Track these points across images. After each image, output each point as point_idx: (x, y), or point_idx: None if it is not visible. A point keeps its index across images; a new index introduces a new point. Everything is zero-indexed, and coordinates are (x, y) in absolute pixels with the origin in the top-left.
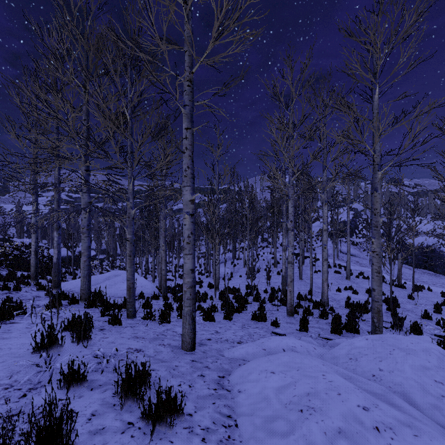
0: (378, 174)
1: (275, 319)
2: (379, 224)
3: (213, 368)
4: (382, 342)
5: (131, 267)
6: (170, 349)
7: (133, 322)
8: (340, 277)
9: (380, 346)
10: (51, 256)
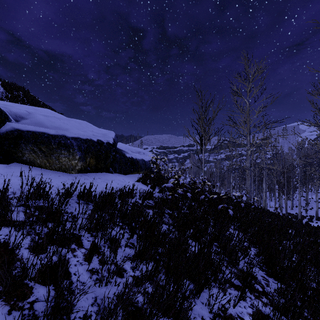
0: None
1: (316, 222)
2: None
3: None
4: None
5: (275, 204)
6: None
7: None
8: None
9: None
10: None
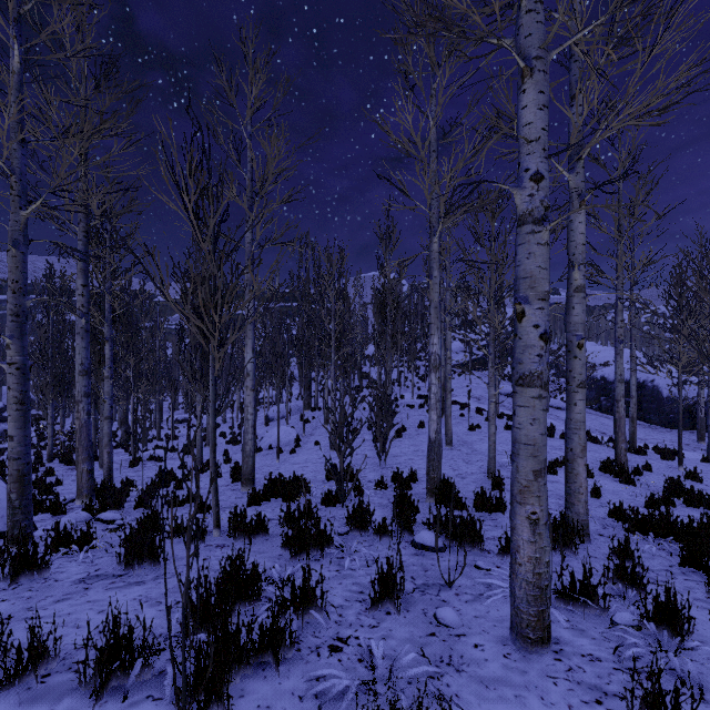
0: None
1: None
2: None
3: None
4: None
5: None
6: None
7: None
8: None
9: None
10: None
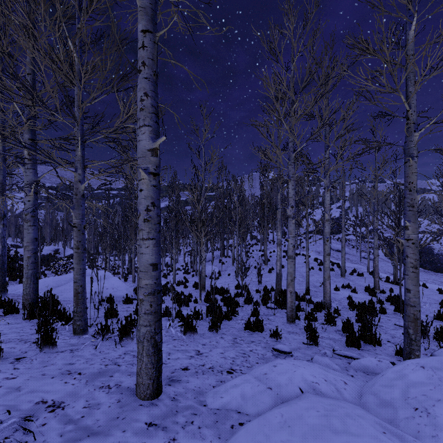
0: (415, 135)
1: (276, 329)
2: (416, 202)
3: None
4: None
5: (79, 263)
6: (117, 397)
7: (80, 341)
8: (334, 275)
9: None
10: (20, 255)
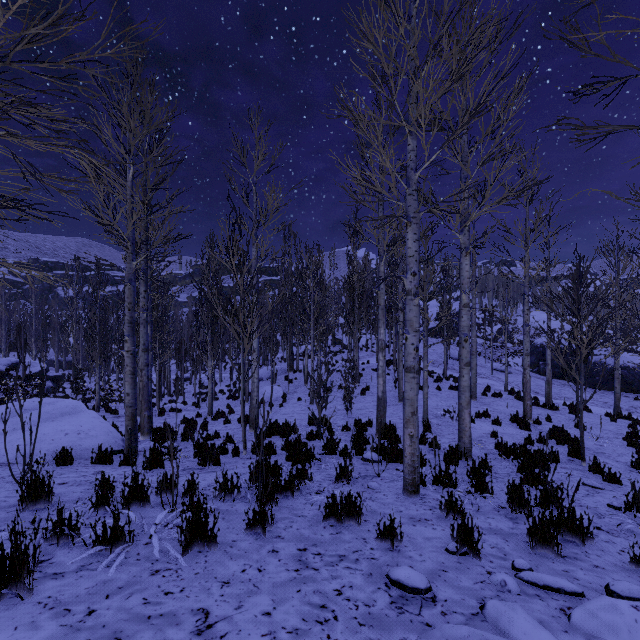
0: None
1: (389, 523)
2: None
3: None
4: None
5: None
6: None
7: None
8: None
9: None
10: None
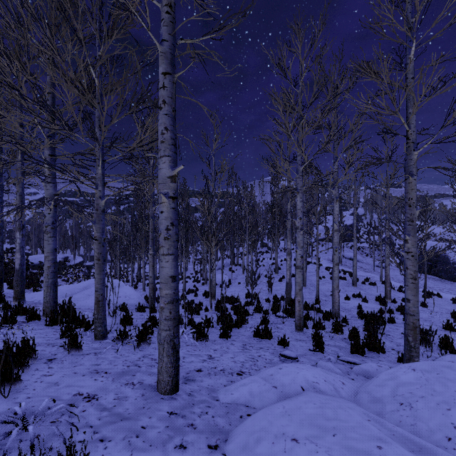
0: (414, 154)
1: (283, 337)
2: (415, 217)
3: (200, 428)
4: (437, 375)
5: (99, 274)
6: (141, 392)
7: (101, 345)
8: (346, 284)
9: (438, 382)
10: (30, 262)
